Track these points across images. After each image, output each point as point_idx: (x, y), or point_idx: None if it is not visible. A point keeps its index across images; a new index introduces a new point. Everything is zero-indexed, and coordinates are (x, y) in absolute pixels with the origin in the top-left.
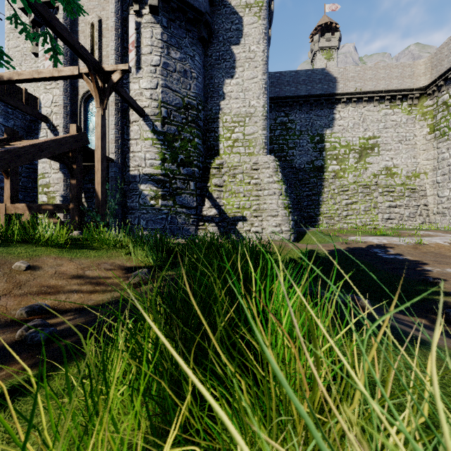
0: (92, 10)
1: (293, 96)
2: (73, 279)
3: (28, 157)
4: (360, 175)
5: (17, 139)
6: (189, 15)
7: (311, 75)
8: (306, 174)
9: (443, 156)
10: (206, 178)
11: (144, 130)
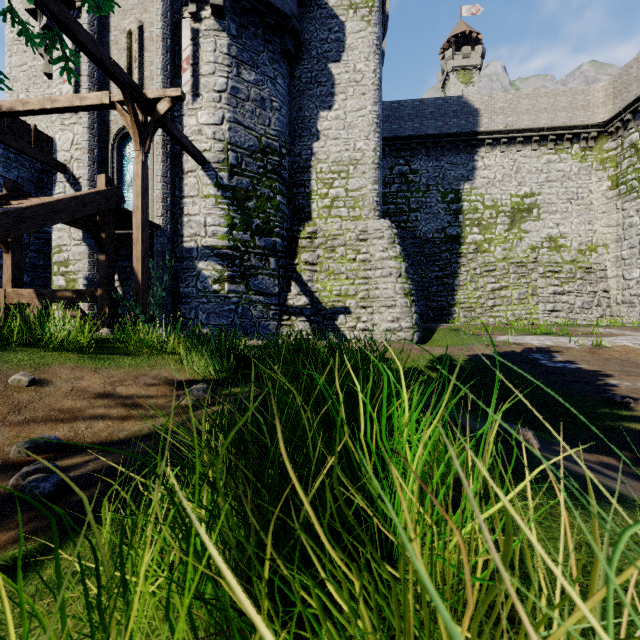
0: (130, 12)
1: (417, 135)
2: (98, 399)
3: (36, 222)
4: (512, 249)
5: (22, 197)
6: (268, 20)
7: (443, 106)
8: (435, 247)
9: (631, 222)
10: (292, 253)
11: (203, 183)
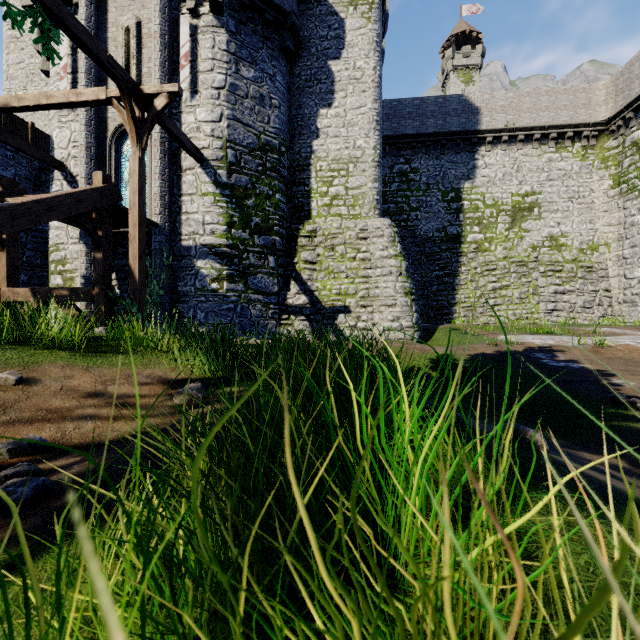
0: (127, 8)
1: (417, 134)
2: (88, 398)
3: (31, 218)
4: (513, 248)
5: (18, 194)
6: (267, 16)
7: (443, 104)
8: (435, 246)
9: (633, 220)
10: (291, 251)
11: (202, 181)
